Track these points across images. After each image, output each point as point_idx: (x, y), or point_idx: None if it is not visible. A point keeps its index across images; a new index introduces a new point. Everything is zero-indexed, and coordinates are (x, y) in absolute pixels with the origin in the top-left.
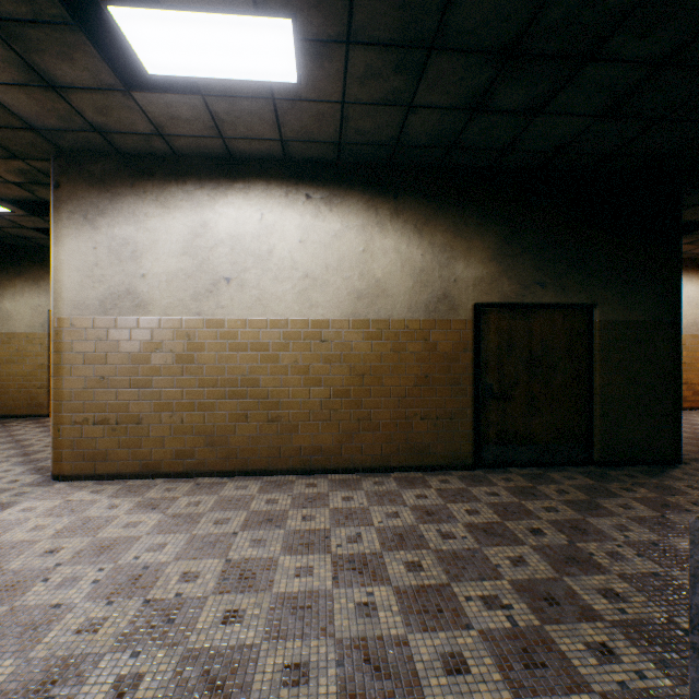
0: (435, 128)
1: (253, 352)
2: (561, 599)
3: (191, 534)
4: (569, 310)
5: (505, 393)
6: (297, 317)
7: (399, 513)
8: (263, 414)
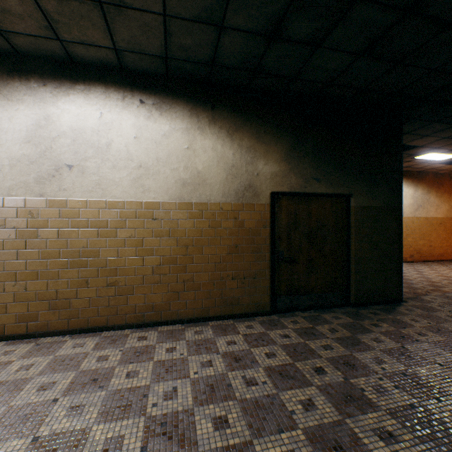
0: (242, 51)
1: (93, 228)
2: (348, 446)
3: (7, 407)
4: (335, 198)
5: (292, 258)
6: (132, 199)
7: (212, 362)
8: (102, 280)
